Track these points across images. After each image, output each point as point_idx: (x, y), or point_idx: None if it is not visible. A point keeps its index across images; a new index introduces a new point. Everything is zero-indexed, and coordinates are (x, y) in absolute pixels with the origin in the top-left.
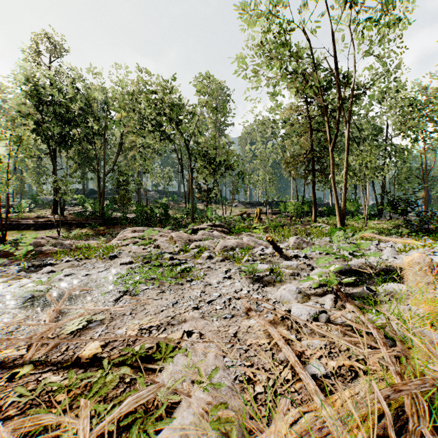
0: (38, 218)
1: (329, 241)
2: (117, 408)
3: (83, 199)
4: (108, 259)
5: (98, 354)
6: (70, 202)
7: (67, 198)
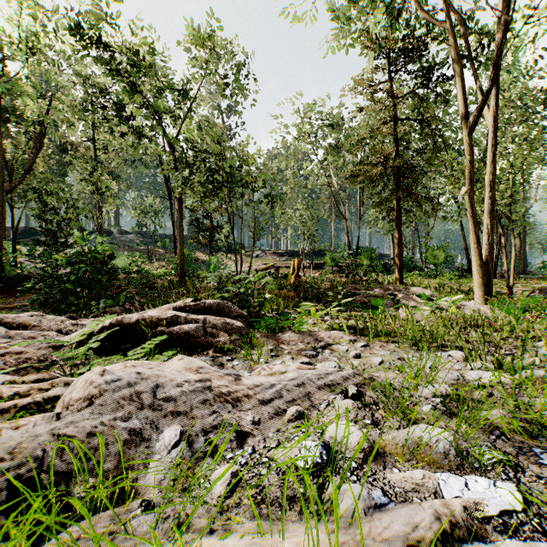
0: None
1: None
2: None
3: None
4: None
5: None
6: None
7: None
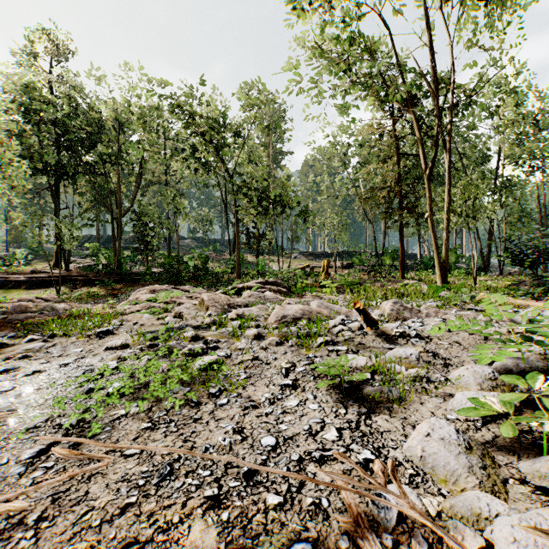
0: (34, 273)
1: (438, 307)
2: None
3: (98, 248)
4: (94, 338)
5: None
6: (82, 252)
7: (69, 245)
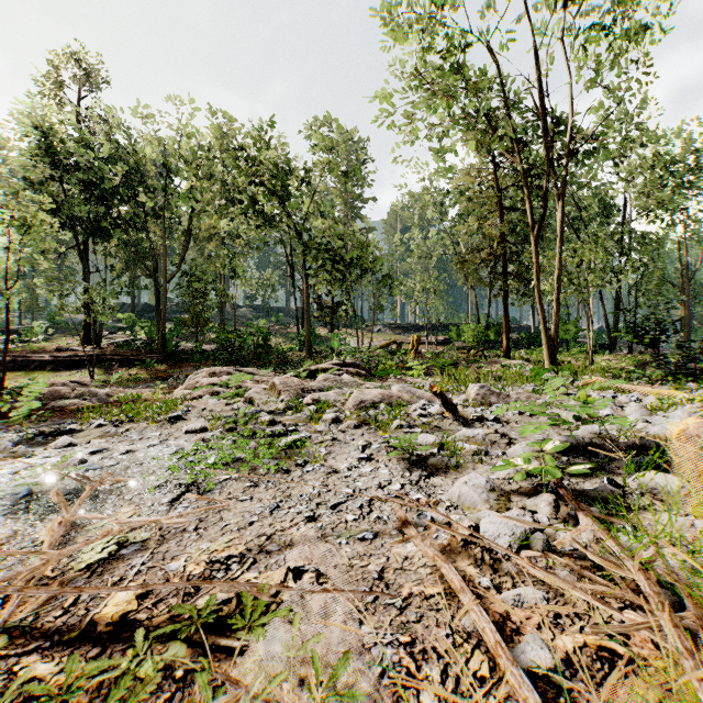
0: (59, 351)
1: (533, 392)
2: None
3: (133, 320)
4: (167, 423)
5: (129, 615)
6: (112, 324)
7: (105, 318)
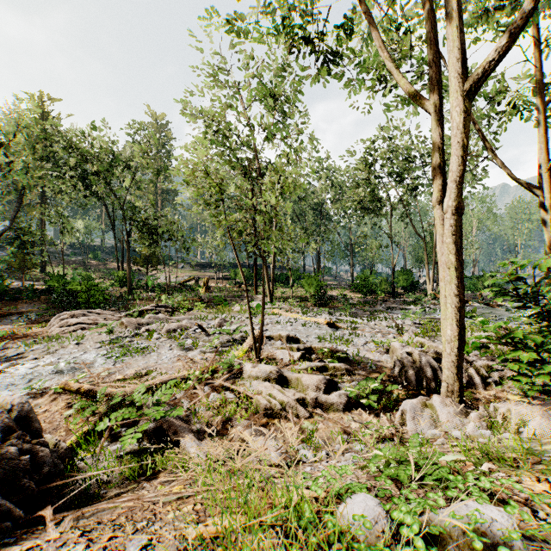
0: None
1: (247, 318)
2: (143, 379)
3: None
4: (74, 346)
5: (124, 378)
6: None
7: None
